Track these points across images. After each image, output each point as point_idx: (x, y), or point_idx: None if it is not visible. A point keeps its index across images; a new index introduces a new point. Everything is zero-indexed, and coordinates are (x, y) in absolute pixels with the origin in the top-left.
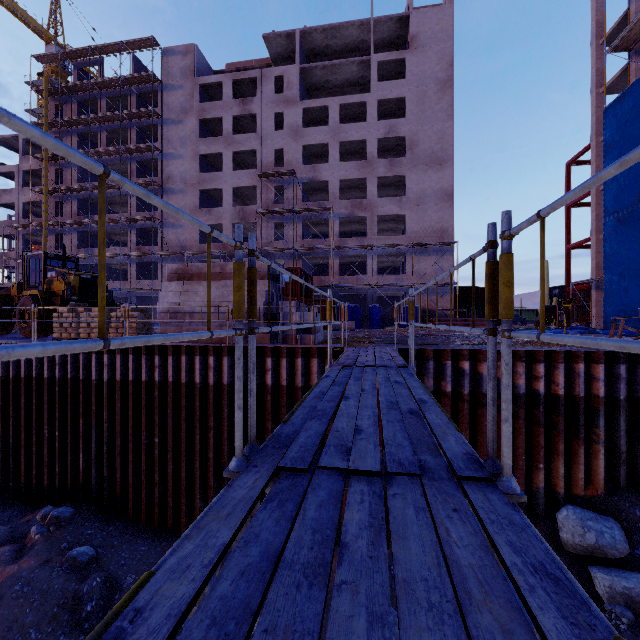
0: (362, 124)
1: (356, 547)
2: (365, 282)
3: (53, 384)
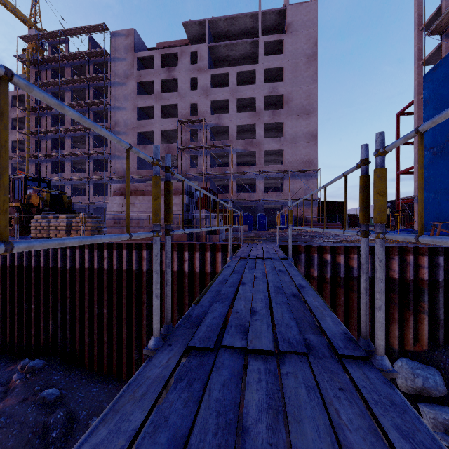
0: (253, 86)
1: (257, 432)
2: (255, 197)
3: (30, 271)
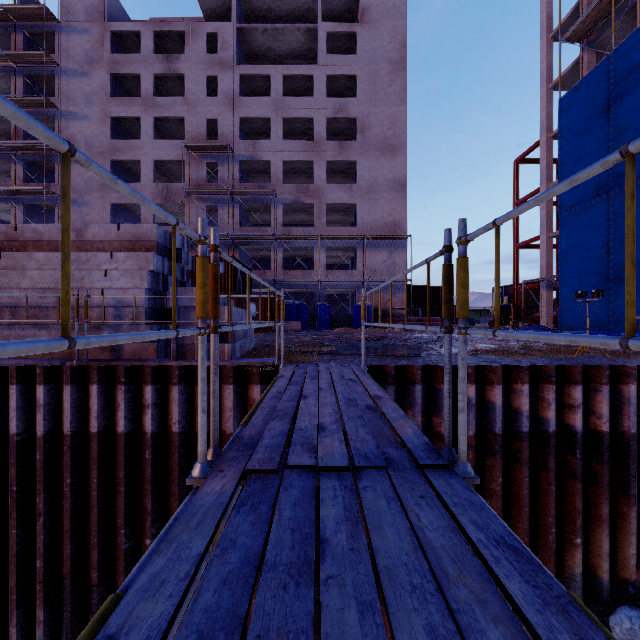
0: (309, 99)
1: None
2: (312, 277)
3: None
